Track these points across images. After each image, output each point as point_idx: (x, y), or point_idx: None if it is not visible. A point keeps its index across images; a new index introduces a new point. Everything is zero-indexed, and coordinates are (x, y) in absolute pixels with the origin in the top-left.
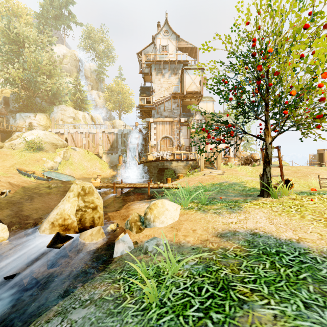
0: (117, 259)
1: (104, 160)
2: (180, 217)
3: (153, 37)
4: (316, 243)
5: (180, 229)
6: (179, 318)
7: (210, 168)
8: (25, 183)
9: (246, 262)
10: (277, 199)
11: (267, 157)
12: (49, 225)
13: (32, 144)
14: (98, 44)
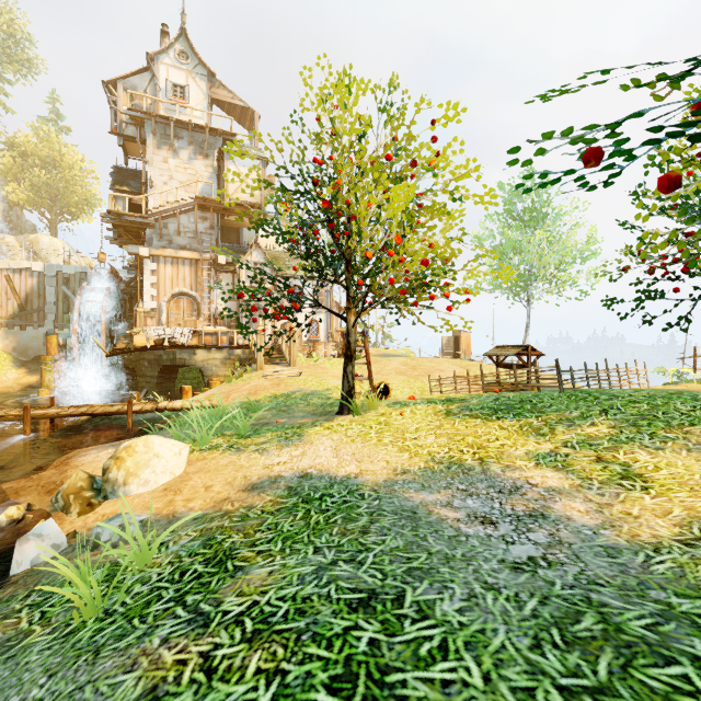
0: (20, 577)
1: None
2: (188, 467)
3: (148, 55)
4: (376, 475)
5: (182, 490)
6: (132, 621)
7: (278, 363)
8: None
9: (271, 519)
10: (360, 416)
11: (349, 348)
12: None
13: None
14: None
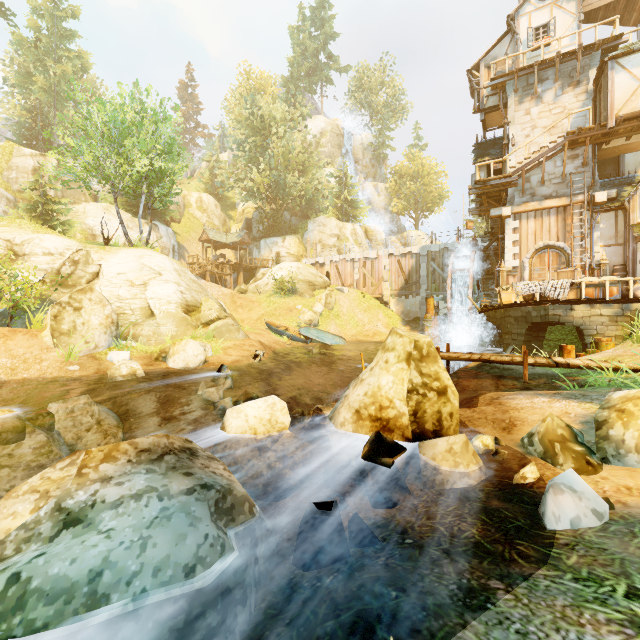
0: (569, 540)
1: (392, 309)
2: None
3: (508, 17)
4: None
5: None
6: None
7: None
8: (278, 345)
9: None
10: None
11: None
12: (352, 415)
13: (283, 284)
14: (376, 94)
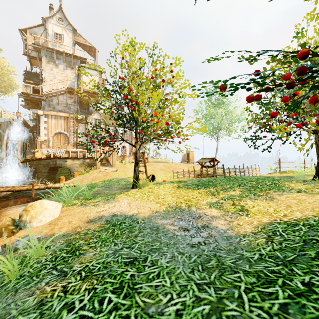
0: None
1: None
2: (61, 213)
3: (43, 18)
4: (145, 214)
5: (58, 224)
6: (33, 278)
7: (107, 166)
8: None
9: (97, 234)
10: (141, 189)
11: (136, 159)
12: None
13: None
14: None
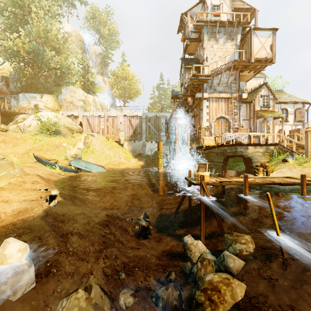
0: None
1: (125, 148)
2: None
3: None
4: None
5: None
6: None
7: None
8: (54, 176)
9: None
10: None
11: None
12: None
13: (49, 126)
14: (103, 26)
